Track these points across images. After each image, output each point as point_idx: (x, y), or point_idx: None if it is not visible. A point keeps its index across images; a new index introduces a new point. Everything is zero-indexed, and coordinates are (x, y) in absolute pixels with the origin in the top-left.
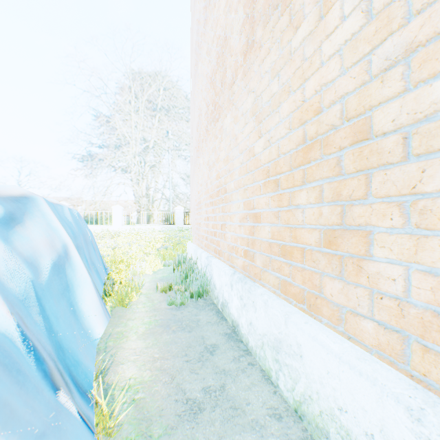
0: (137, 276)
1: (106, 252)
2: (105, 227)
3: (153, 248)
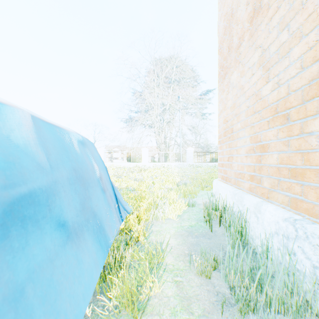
0: (159, 220)
1: (132, 185)
2: (137, 163)
3: (172, 183)
